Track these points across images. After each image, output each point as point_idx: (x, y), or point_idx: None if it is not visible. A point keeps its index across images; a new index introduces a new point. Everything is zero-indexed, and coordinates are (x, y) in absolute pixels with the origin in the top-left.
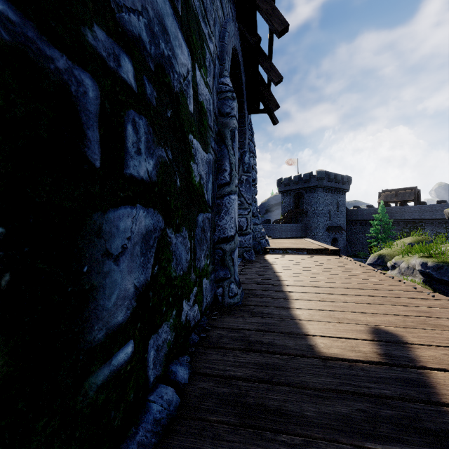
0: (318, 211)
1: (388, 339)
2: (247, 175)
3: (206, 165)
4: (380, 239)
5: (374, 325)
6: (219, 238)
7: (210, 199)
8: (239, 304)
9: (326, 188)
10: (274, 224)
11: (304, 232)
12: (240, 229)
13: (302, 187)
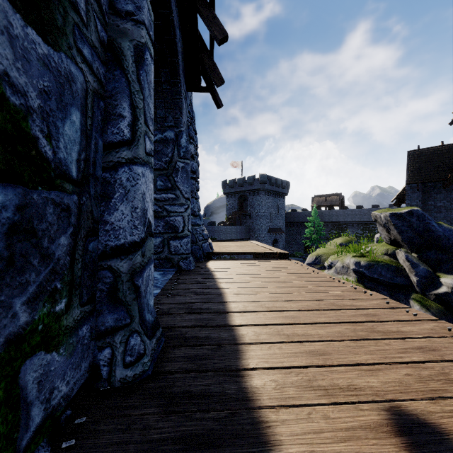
0: (261, 213)
1: (437, 452)
2: (184, 161)
3: (48, 74)
4: (313, 240)
5: (388, 399)
6: (106, 247)
7: (74, 163)
8: (147, 374)
9: (268, 191)
10: (219, 226)
11: (248, 234)
12: (175, 230)
13: (246, 190)
